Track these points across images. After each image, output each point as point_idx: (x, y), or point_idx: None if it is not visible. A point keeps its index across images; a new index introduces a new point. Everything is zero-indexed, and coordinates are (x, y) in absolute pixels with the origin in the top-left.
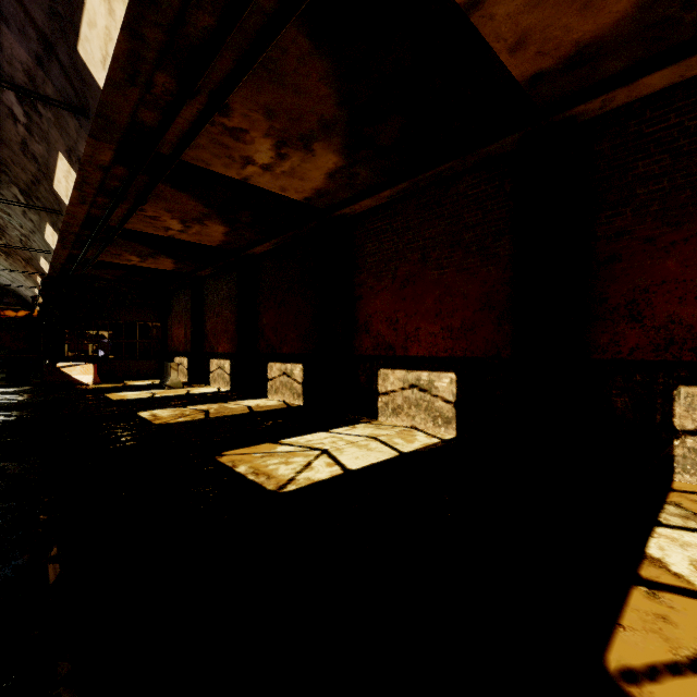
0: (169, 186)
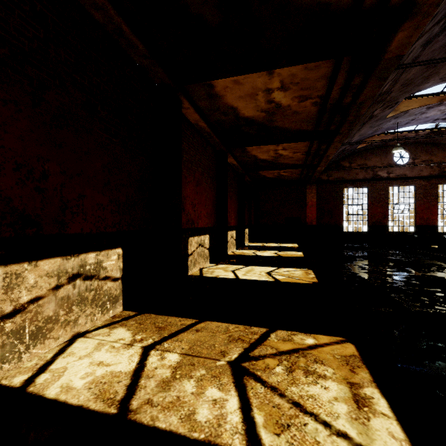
0: (333, 1)
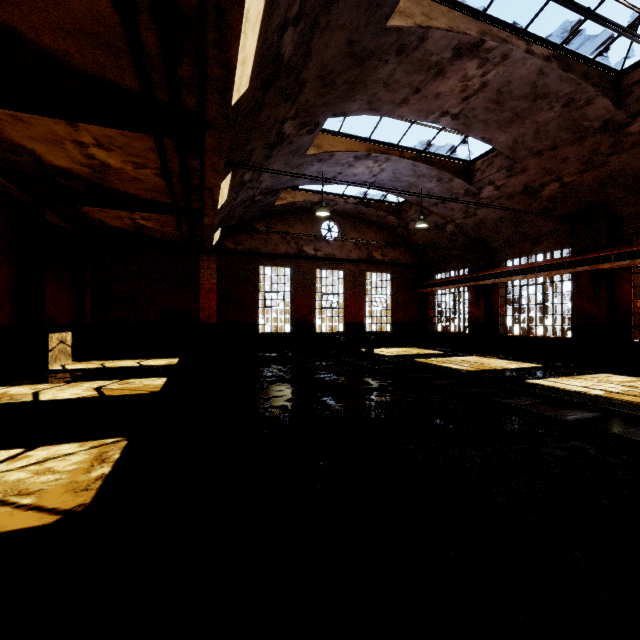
0: None
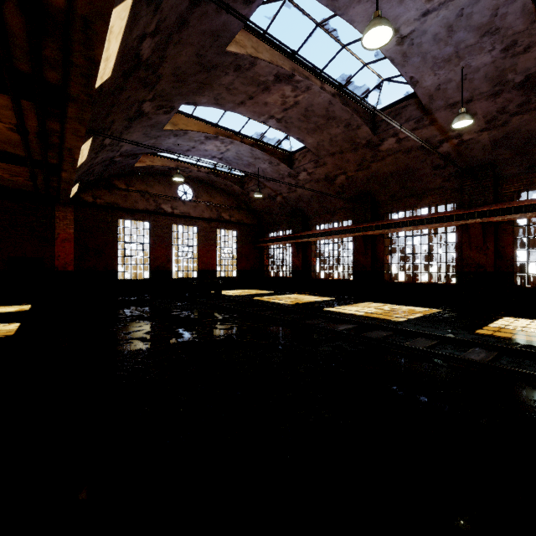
0: None
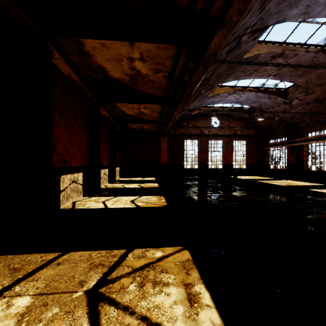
0: None
